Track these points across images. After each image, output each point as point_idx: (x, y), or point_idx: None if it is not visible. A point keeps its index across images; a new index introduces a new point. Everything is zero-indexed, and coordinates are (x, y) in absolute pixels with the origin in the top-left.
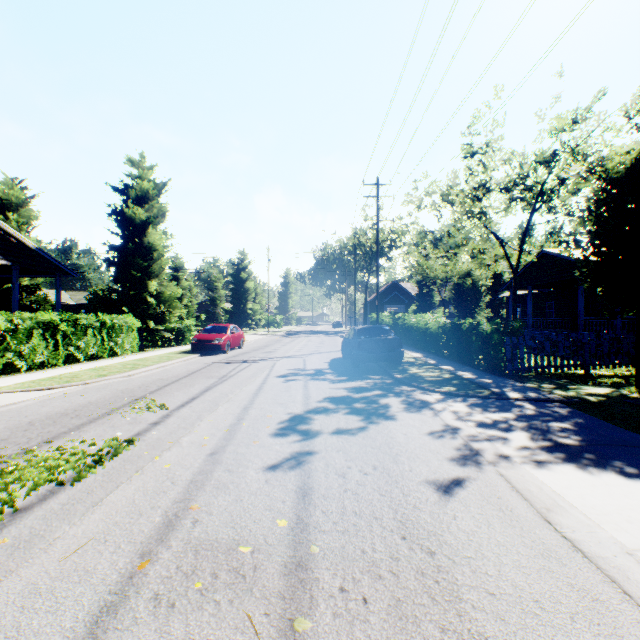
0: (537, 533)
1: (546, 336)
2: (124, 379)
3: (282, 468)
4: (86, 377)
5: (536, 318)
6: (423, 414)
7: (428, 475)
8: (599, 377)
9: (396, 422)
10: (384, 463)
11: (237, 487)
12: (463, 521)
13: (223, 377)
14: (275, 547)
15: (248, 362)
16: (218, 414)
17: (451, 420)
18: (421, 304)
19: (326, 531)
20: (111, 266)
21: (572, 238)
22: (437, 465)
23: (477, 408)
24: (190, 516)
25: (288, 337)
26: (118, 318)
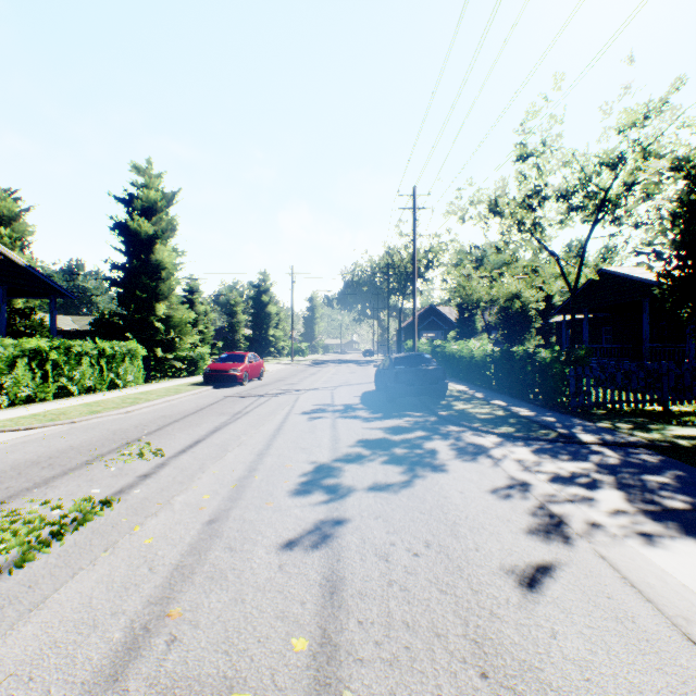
0: (686, 667)
1: (617, 366)
2: (120, 416)
3: (302, 545)
4: (75, 414)
5: (592, 345)
6: (480, 463)
7: (502, 557)
8: (682, 414)
9: (448, 474)
10: (439, 537)
11: (239, 577)
12: (568, 642)
13: (237, 414)
14: (287, 694)
15: (267, 396)
16: (225, 463)
17: (516, 472)
18: (462, 330)
19: (365, 661)
20: (113, 286)
21: (652, 249)
22: (511, 541)
23: (545, 455)
24: (165, 630)
25: (314, 367)
26: (120, 345)
